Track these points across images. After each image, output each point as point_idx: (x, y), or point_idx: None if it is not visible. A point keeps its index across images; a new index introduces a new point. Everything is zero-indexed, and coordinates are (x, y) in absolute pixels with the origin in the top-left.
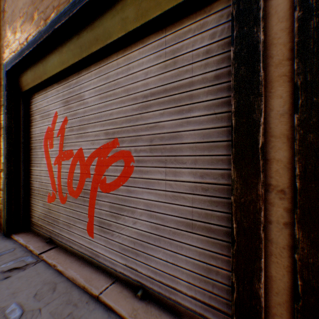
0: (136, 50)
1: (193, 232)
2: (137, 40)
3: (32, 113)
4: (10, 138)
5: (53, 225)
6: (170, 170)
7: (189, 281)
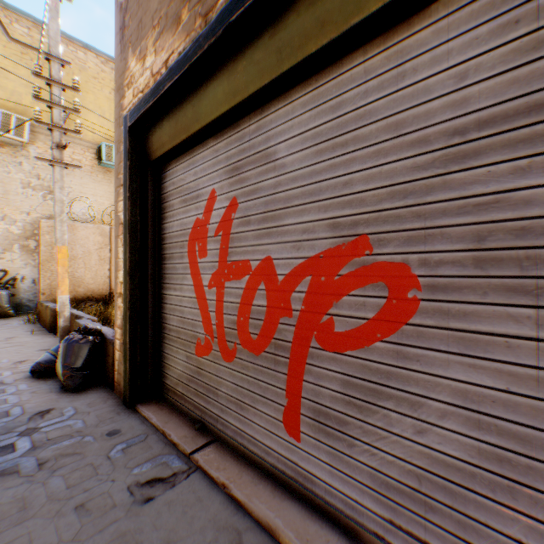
0: (427, 26)
1: None
2: (430, 3)
3: (165, 196)
4: (132, 240)
5: (206, 397)
6: None
7: None
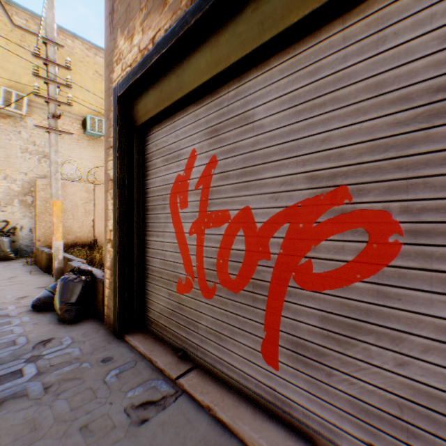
0: None
1: None
2: None
3: (148, 156)
4: (121, 194)
5: (187, 329)
6: None
7: None
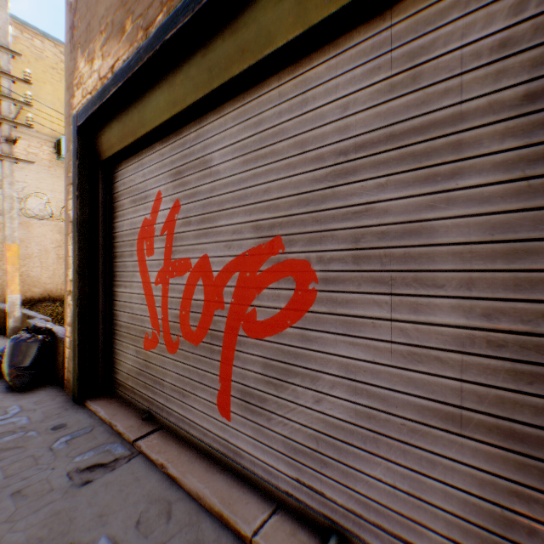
0: (322, 62)
1: (464, 433)
2: (324, 44)
3: (116, 196)
4: (82, 238)
5: (153, 389)
6: (403, 300)
7: (453, 538)
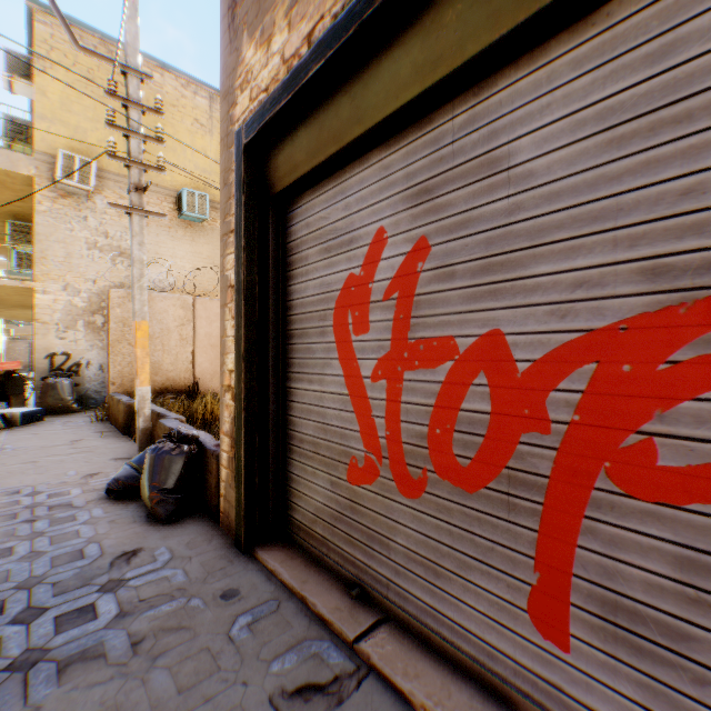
0: None
1: None
2: None
3: (293, 245)
4: (248, 310)
5: (367, 548)
6: None
7: None
